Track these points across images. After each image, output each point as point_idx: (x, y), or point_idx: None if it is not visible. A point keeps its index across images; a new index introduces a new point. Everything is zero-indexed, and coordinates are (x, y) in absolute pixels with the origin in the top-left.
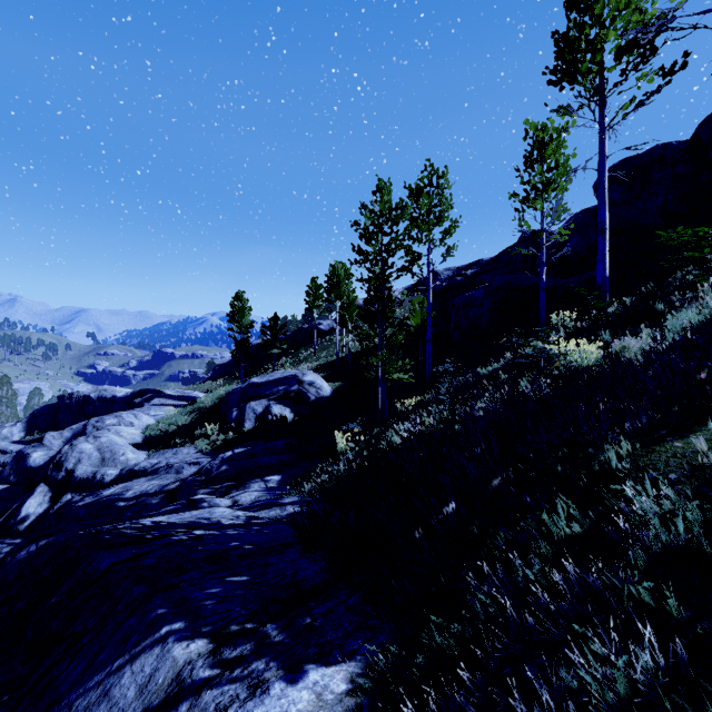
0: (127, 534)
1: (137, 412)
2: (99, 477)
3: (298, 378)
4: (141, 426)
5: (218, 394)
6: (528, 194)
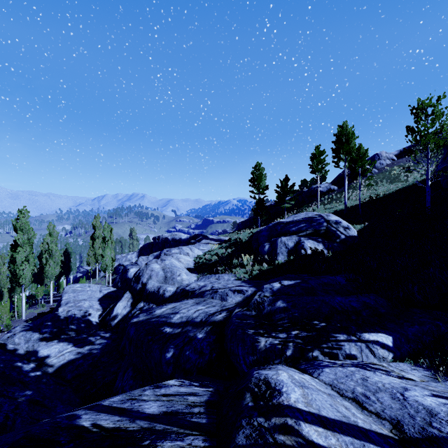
0: None
1: (191, 246)
2: (161, 292)
3: (324, 217)
4: (194, 256)
5: (247, 234)
6: None
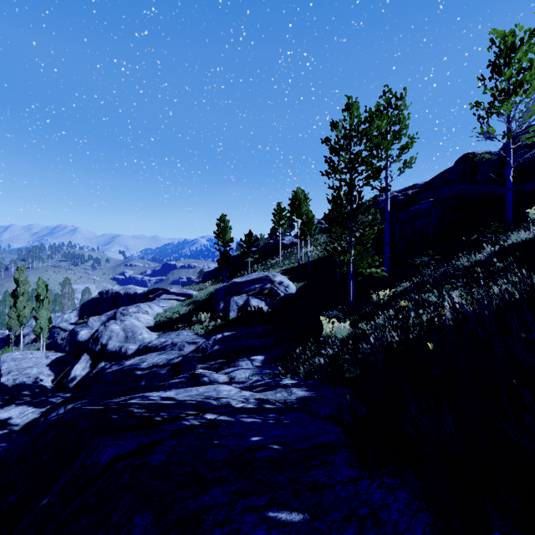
0: (135, 414)
1: (151, 303)
2: (124, 351)
3: (270, 279)
4: (154, 314)
5: (208, 291)
6: (496, 98)
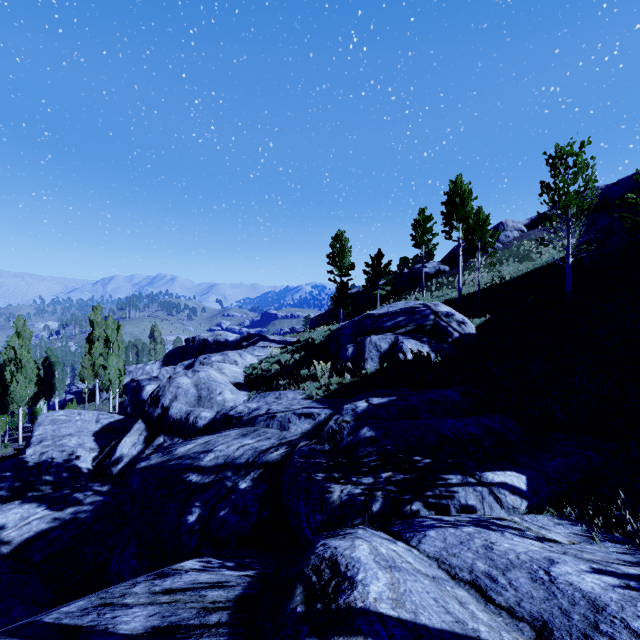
0: None
1: (242, 351)
2: (192, 420)
3: (431, 308)
4: (245, 365)
5: (323, 332)
6: None
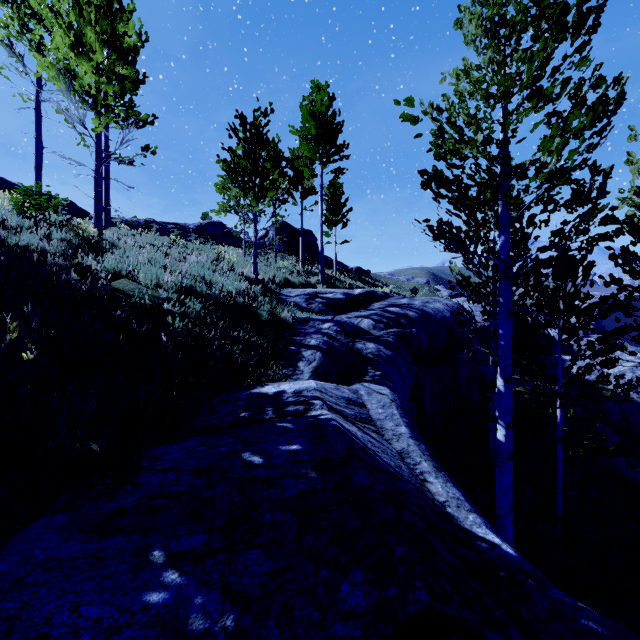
0: None
1: None
2: None
3: None
4: None
5: None
6: None
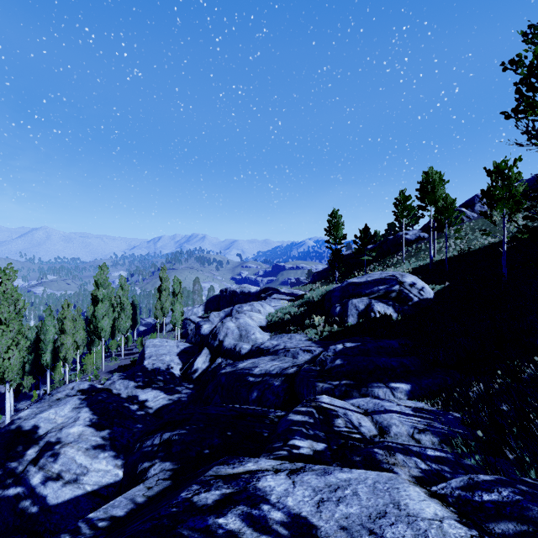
0: None
1: (263, 302)
2: (238, 349)
3: (398, 279)
4: (265, 313)
5: (321, 292)
6: None
